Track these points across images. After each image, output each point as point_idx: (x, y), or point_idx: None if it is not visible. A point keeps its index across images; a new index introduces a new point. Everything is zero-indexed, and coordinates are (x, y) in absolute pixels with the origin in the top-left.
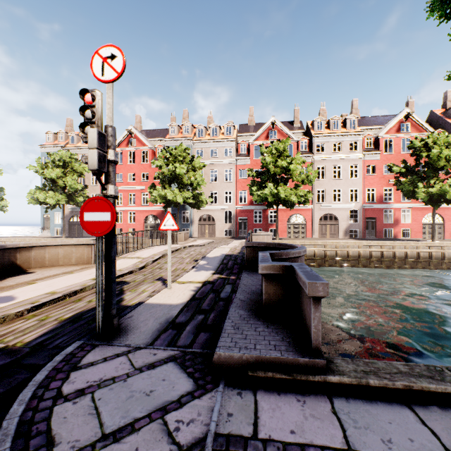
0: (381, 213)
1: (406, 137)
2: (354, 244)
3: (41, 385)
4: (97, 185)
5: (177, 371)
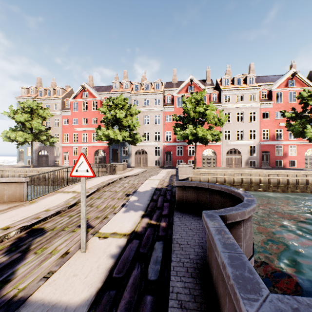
0: (273, 148)
1: (293, 90)
2: (256, 173)
3: None
4: (59, 127)
5: None
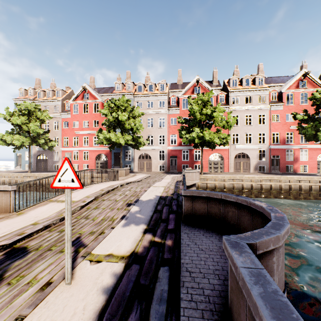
0: (284, 153)
1: (304, 91)
2: (266, 178)
3: None
4: (58, 130)
5: None
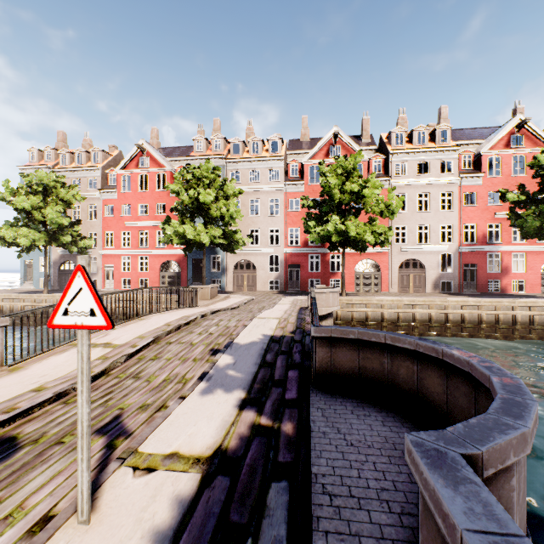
0: (484, 259)
1: (519, 153)
2: (455, 303)
3: None
4: (97, 220)
5: None
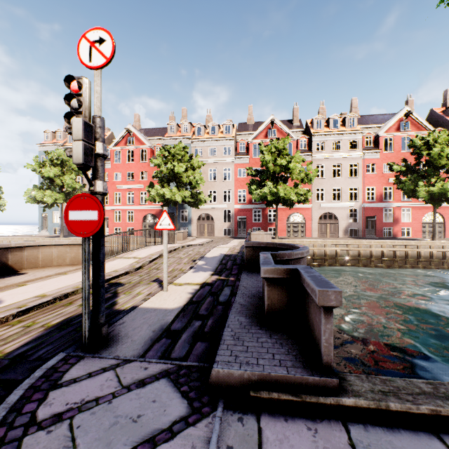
0: (381, 212)
1: (406, 135)
2: (354, 243)
3: (13, 408)
4: None
5: (169, 390)
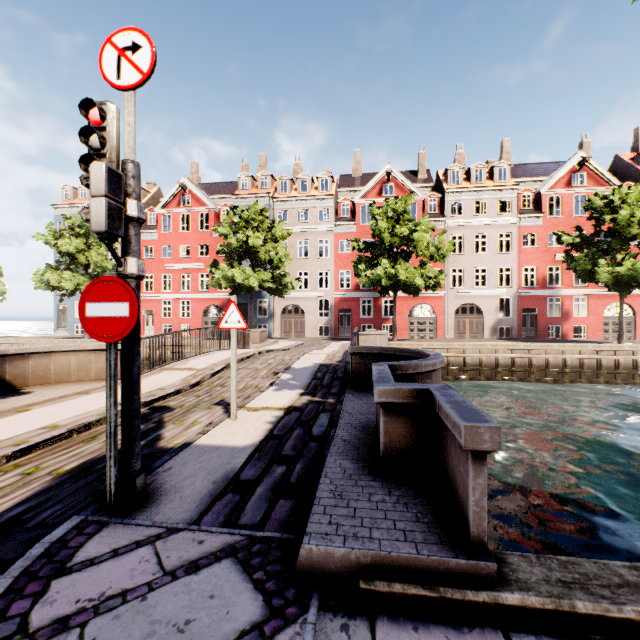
0: (544, 303)
1: (581, 192)
2: (506, 347)
3: None
4: None
5: (236, 578)
